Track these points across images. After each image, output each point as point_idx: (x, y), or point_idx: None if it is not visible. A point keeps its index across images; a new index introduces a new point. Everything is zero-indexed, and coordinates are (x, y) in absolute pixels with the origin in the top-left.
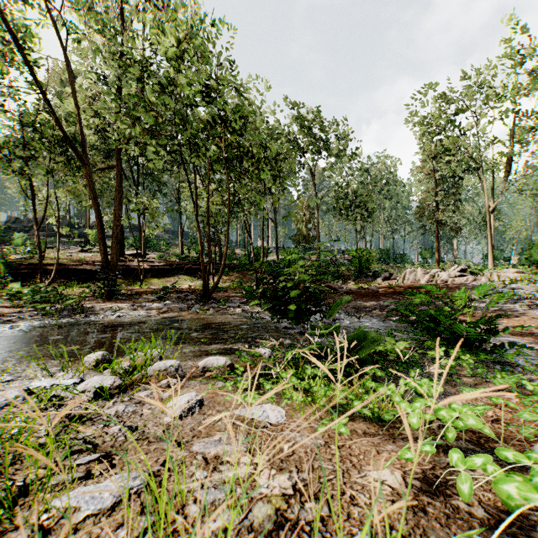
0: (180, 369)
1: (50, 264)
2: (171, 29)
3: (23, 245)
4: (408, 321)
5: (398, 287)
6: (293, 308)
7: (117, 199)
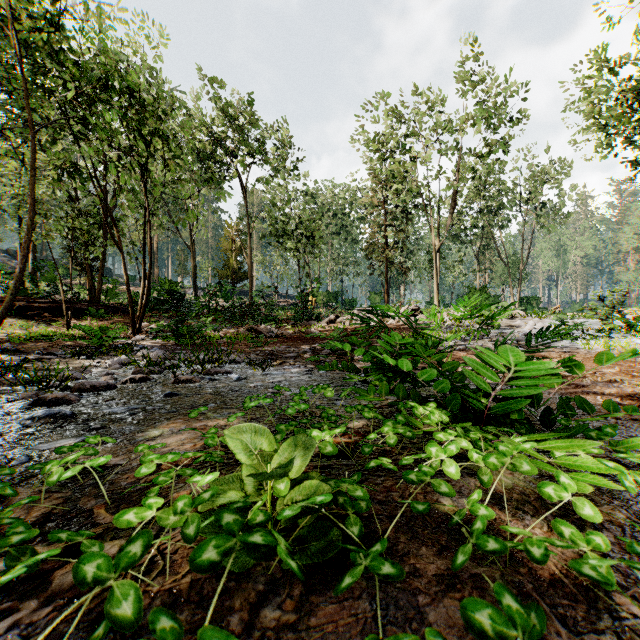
0: None
1: None
2: None
3: None
4: (350, 366)
5: (345, 330)
6: None
7: None
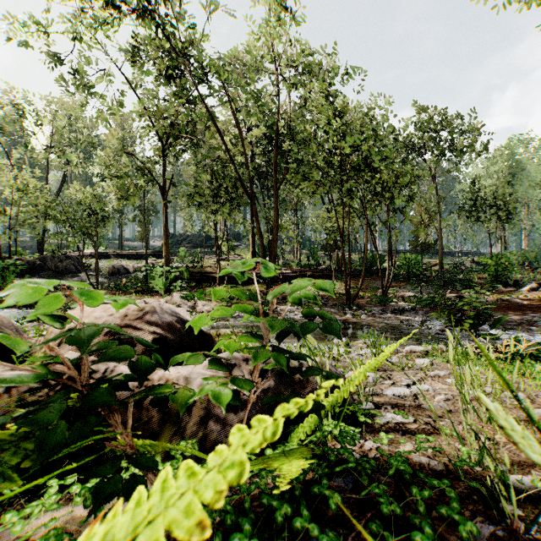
0: (398, 350)
1: (212, 272)
2: (317, 91)
3: (184, 256)
4: None
5: None
6: (470, 322)
7: (275, 227)
